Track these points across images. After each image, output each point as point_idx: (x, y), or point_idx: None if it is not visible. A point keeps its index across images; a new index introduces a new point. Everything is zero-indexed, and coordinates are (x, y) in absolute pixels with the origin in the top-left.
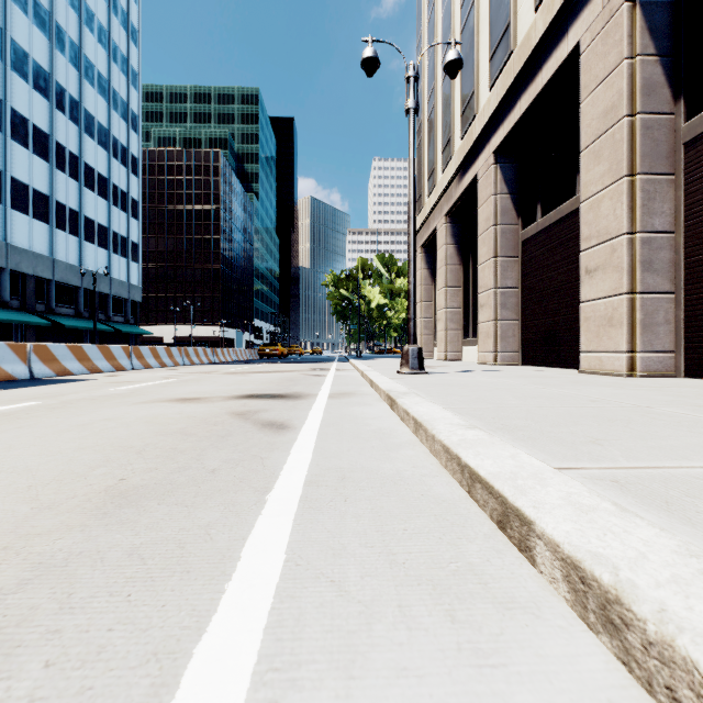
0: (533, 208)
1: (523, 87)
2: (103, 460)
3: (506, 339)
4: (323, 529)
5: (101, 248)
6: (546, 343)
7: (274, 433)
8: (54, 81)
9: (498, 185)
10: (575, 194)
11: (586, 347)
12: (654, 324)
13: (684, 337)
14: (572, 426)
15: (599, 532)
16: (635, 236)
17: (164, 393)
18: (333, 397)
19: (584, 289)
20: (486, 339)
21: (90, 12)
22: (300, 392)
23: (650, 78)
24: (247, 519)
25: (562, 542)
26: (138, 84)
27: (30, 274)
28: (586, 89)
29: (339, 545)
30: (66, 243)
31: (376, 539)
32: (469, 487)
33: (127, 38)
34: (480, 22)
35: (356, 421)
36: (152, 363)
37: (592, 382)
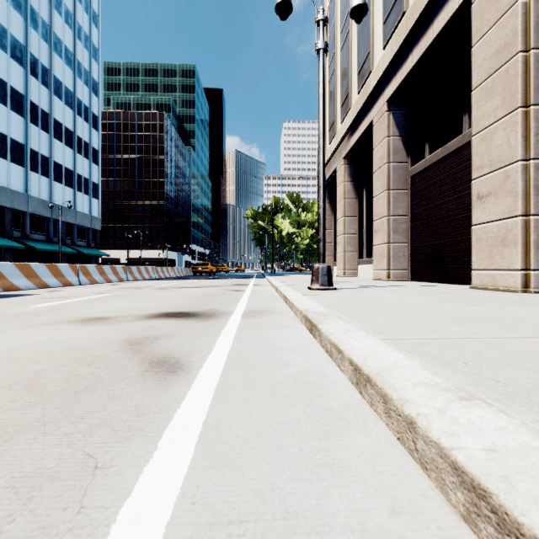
0: (421, 147)
1: (415, 41)
2: None
3: (398, 259)
4: None
5: (68, 187)
6: (434, 262)
7: (156, 383)
8: (28, 52)
9: (390, 128)
10: (461, 133)
11: (477, 265)
12: None
13: None
14: None
15: None
16: (529, 163)
17: (78, 311)
18: (247, 315)
19: (476, 213)
20: (380, 259)
21: None
22: (215, 310)
23: None
24: None
25: None
26: (98, 57)
27: (8, 207)
28: (477, 33)
29: None
30: (38, 182)
31: None
32: None
33: (89, 21)
34: None
35: (271, 355)
36: (98, 279)
37: (500, 299)
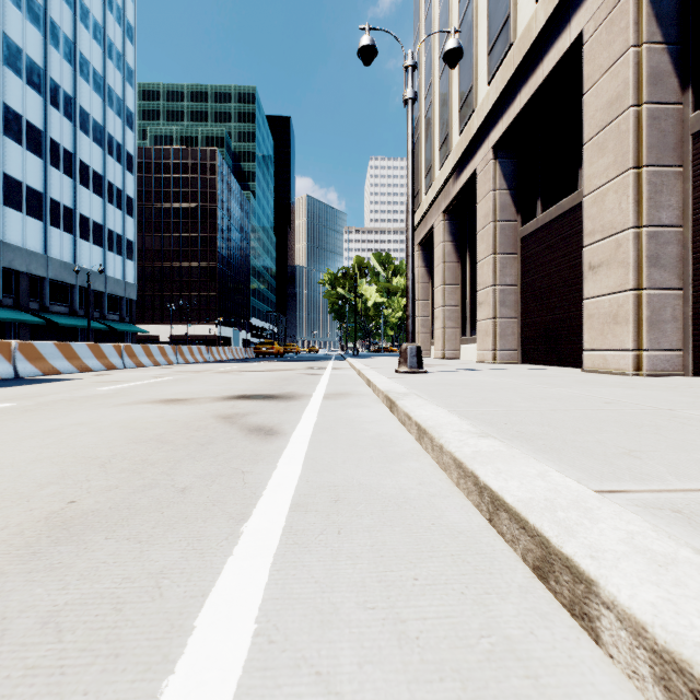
0: (533, 203)
1: (523, 80)
2: (58, 476)
3: (506, 338)
4: (309, 579)
5: (96, 246)
6: (546, 341)
7: (260, 440)
8: (48, 77)
9: (497, 180)
10: (576, 189)
11: (589, 345)
12: (661, 321)
13: (693, 335)
14: (597, 434)
15: (698, 604)
16: (641, 230)
17: (150, 394)
18: (328, 397)
19: (588, 285)
20: (484, 338)
21: (85, 8)
22: (294, 392)
23: (657, 67)
24: (213, 561)
25: (651, 622)
26: (134, 81)
27: (23, 271)
28: (589, 80)
29: (330, 605)
30: (60, 240)
31: (378, 595)
32: (490, 514)
33: (123, 35)
34: (479, 15)
35: (352, 425)
36: (144, 361)
37: (599, 382)
